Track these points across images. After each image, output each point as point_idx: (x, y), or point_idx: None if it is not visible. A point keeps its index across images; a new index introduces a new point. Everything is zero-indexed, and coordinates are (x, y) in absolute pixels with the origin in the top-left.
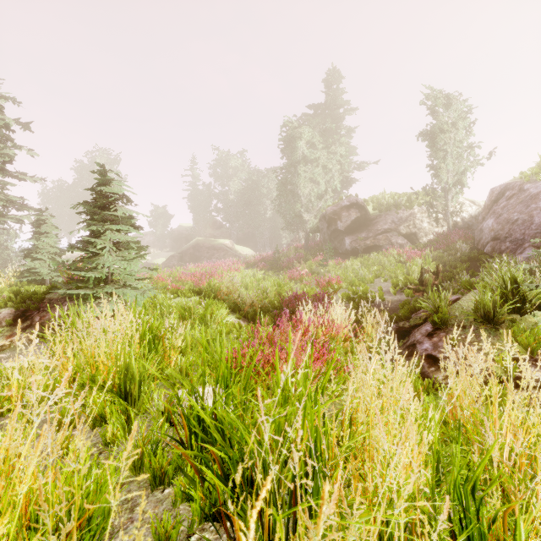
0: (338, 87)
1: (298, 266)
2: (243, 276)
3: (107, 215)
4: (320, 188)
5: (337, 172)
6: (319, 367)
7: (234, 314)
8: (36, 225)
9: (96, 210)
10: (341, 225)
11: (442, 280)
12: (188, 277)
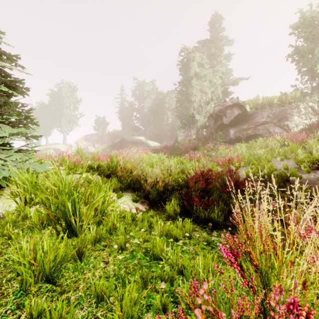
0: (220, 24)
1: (193, 151)
2: (150, 158)
3: None
4: (208, 96)
5: (220, 84)
6: None
7: (133, 194)
8: None
9: None
10: (226, 120)
11: None
12: (104, 157)
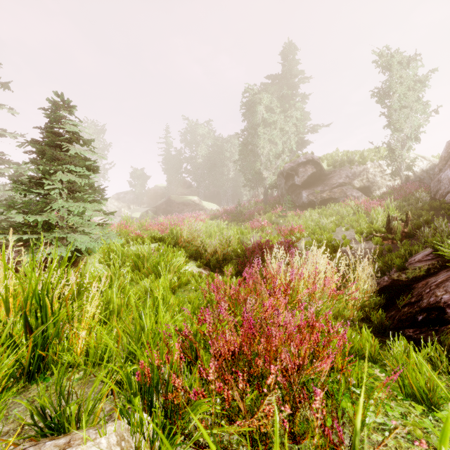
0: (294, 58)
1: (259, 218)
2: (207, 226)
3: (56, 153)
4: (278, 148)
5: (293, 133)
6: (328, 366)
7: (195, 262)
8: (14, 177)
9: (44, 148)
10: (298, 180)
11: (412, 227)
12: (155, 226)
